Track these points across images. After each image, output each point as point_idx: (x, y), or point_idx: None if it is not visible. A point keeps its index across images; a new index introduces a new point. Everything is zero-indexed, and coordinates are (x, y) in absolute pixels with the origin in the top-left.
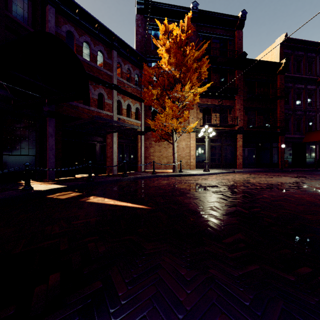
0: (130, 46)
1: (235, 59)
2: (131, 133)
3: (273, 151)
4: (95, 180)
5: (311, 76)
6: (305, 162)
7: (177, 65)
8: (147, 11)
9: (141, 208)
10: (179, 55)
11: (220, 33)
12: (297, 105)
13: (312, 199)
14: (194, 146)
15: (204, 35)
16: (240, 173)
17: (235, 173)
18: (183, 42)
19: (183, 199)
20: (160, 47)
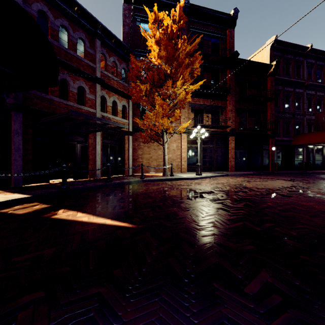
0: (116, 37)
1: (227, 58)
2: (117, 133)
3: (264, 153)
4: (72, 187)
5: (299, 80)
6: (294, 164)
7: (168, 59)
8: (135, 1)
9: (123, 228)
10: (170, 48)
11: (212, 30)
12: (286, 108)
13: (322, 207)
14: (185, 148)
15: (195, 32)
16: (233, 177)
17: (228, 177)
18: (175, 34)
19: (177, 211)
20: (149, 38)
